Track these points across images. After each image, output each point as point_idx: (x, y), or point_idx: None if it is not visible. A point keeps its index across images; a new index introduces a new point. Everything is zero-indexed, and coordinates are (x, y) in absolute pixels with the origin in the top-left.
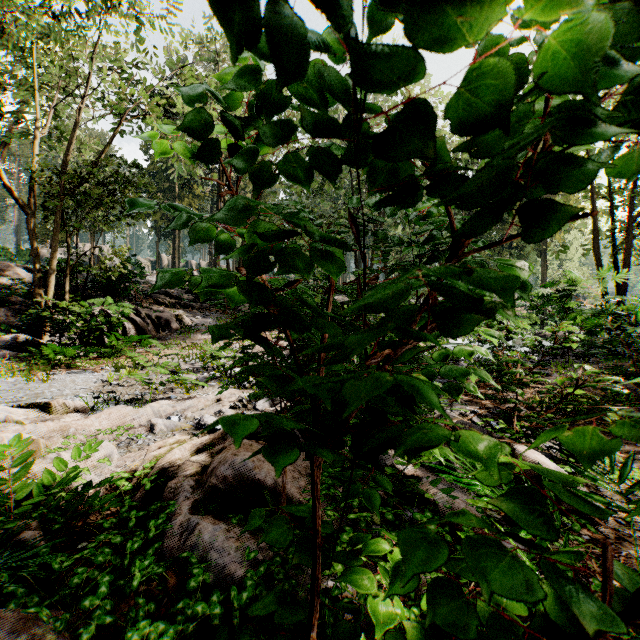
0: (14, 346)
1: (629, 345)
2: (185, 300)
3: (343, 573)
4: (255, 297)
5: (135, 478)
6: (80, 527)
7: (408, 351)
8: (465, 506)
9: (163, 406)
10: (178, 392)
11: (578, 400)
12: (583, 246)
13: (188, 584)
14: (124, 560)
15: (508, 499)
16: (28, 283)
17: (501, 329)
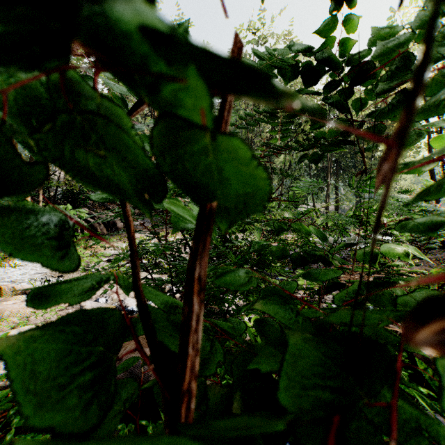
0: None
1: None
2: None
3: None
4: None
5: None
6: None
7: None
8: None
9: None
10: None
11: None
12: None
13: None
14: None
15: None
16: None
17: (382, 226)
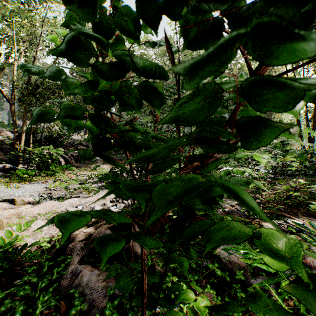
0: (4, 170)
1: (315, 170)
2: (91, 147)
3: (163, 315)
4: (99, 127)
5: (52, 241)
6: (18, 270)
7: (210, 163)
8: (237, 259)
9: (74, 201)
10: (84, 193)
11: (295, 198)
12: (291, 120)
13: (70, 312)
14: (36, 294)
15: (298, 288)
16: (12, 139)
17: (253, 160)
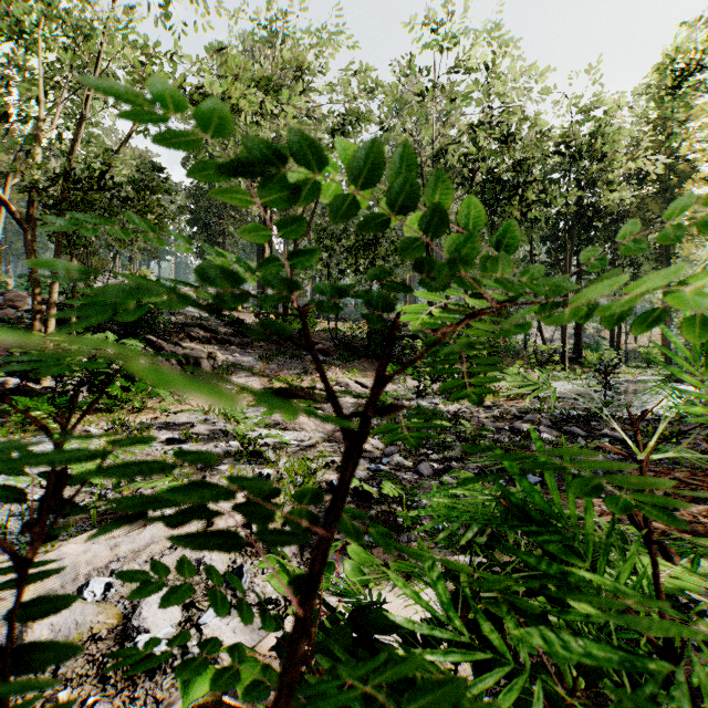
0: (1, 394)
1: None
2: (222, 334)
3: None
4: None
5: None
6: None
7: None
8: None
9: (90, 549)
10: None
11: None
12: None
13: None
14: None
15: None
16: None
17: None
